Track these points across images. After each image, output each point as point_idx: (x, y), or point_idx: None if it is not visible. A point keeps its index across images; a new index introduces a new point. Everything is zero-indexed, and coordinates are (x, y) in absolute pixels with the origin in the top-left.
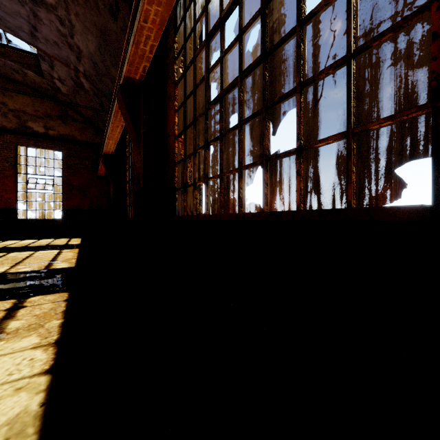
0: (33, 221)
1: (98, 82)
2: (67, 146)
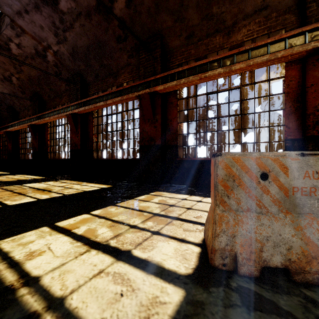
0: None
1: (3, 99)
2: None
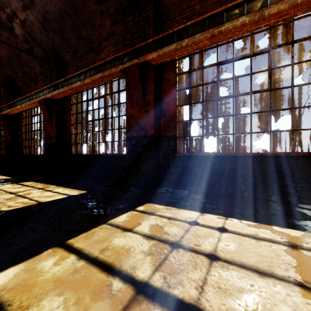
0: None
1: None
2: None
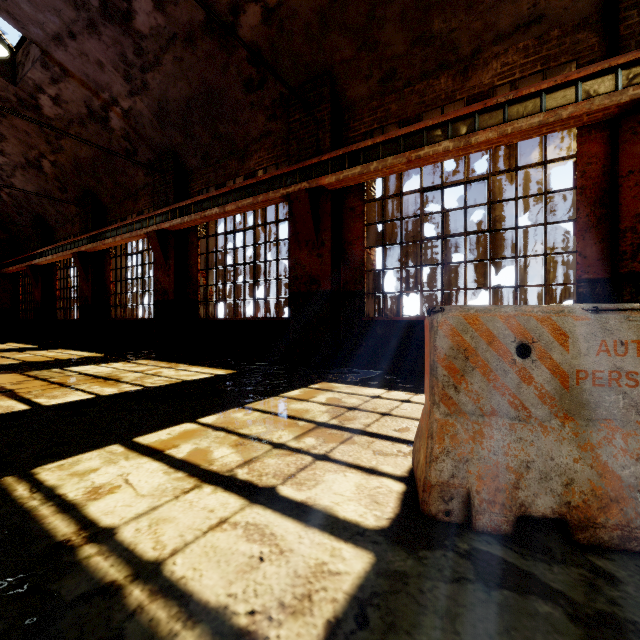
0: None
1: (25, 203)
2: None
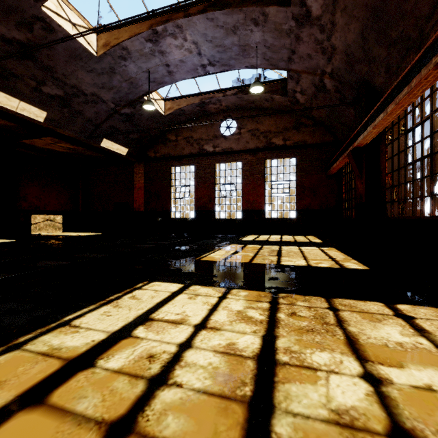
0: (275, 219)
1: (346, 75)
2: (300, 152)
